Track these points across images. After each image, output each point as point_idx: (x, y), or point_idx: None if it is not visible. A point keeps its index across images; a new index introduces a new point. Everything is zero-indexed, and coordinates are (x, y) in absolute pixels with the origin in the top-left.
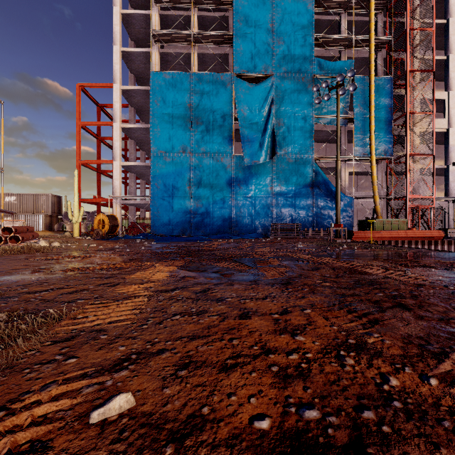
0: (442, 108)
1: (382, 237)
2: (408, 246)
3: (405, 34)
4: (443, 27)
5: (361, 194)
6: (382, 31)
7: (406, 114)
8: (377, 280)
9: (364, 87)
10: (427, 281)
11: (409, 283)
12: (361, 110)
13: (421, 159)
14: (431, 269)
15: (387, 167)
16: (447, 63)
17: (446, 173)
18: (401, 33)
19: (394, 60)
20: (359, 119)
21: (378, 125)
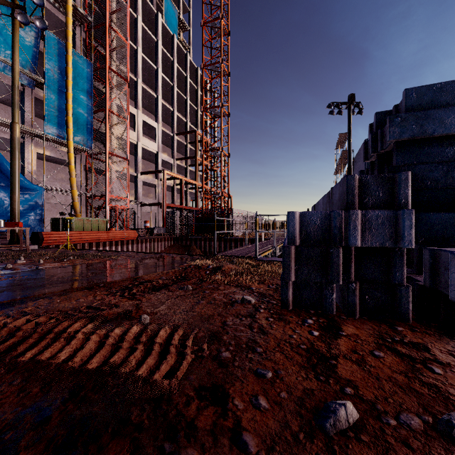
0: (133, 123)
1: (82, 239)
2: (110, 247)
3: (105, 27)
4: (134, 51)
5: (56, 186)
6: (82, 6)
7: (106, 110)
8: (91, 416)
9: (59, 53)
10: (204, 353)
11: (188, 396)
12: (56, 79)
13: (118, 161)
14: (166, 292)
15: (86, 160)
16: (137, 85)
17: (136, 180)
18: (101, 23)
19: (95, 47)
20: (53, 88)
21: (77, 108)
